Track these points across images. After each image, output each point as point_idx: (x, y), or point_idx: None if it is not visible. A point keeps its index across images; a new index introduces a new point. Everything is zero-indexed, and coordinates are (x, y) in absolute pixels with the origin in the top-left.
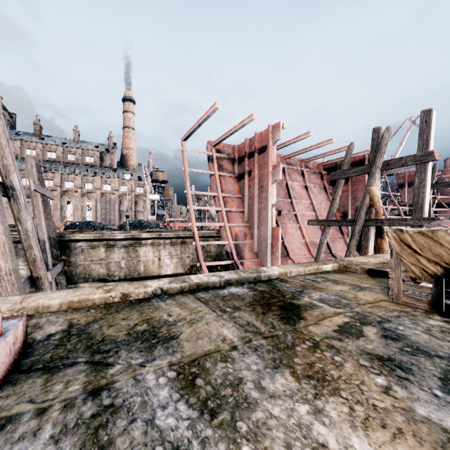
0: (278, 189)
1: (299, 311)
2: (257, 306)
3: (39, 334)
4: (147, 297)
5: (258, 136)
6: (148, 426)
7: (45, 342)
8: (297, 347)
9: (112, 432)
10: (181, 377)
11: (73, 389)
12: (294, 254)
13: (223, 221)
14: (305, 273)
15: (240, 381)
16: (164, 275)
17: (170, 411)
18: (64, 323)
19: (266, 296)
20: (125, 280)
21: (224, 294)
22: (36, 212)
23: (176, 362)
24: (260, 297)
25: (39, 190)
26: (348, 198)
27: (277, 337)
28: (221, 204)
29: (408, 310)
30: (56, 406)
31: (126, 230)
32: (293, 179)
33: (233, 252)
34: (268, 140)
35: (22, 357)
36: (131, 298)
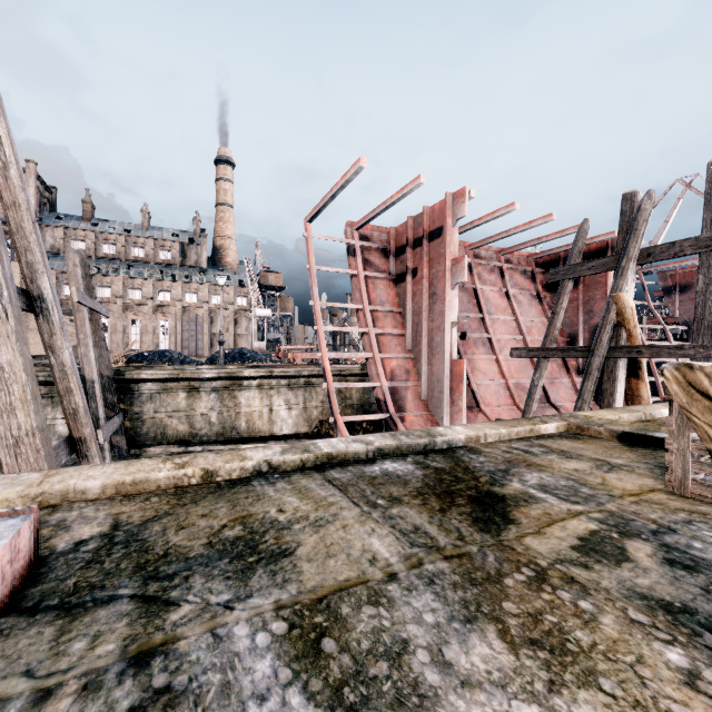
0: (461, 298)
1: (506, 508)
2: (431, 496)
3: (63, 540)
4: (245, 477)
5: (428, 212)
6: None
7: (70, 556)
8: (506, 579)
9: None
10: (295, 635)
11: (104, 650)
12: (487, 404)
13: (371, 349)
14: (510, 438)
15: (403, 647)
16: (277, 435)
17: (273, 708)
18: (105, 521)
19: (445, 478)
20: (217, 442)
21: (374, 473)
22: (80, 337)
23: (289, 602)
24: (435, 479)
25: (86, 303)
26: (578, 312)
27: (469, 558)
28: (368, 322)
29: (706, 510)
30: (70, 685)
31: (219, 364)
32: (486, 282)
33: (388, 399)
34: (444, 219)
35: (28, 583)
36: (218, 478)
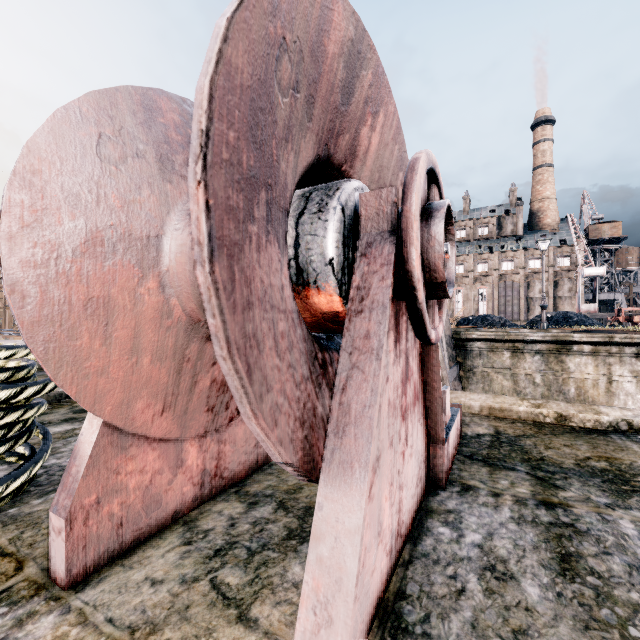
0: None
1: None
2: None
3: (468, 430)
4: (599, 429)
5: None
6: (631, 569)
7: (476, 439)
8: None
9: (579, 548)
10: None
11: (520, 490)
12: None
13: None
14: None
15: None
16: None
17: None
18: (489, 428)
19: None
20: None
21: None
22: None
23: None
24: None
25: None
26: None
27: None
28: None
29: None
30: (507, 496)
31: (540, 328)
32: None
33: None
34: None
35: (461, 445)
36: (571, 423)
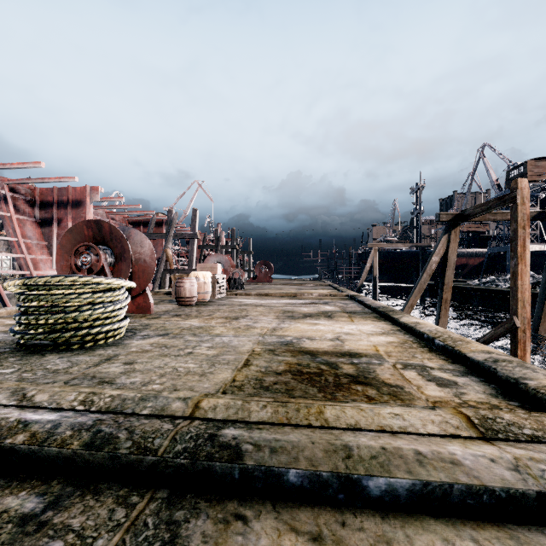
0: None
1: None
2: None
3: None
4: None
5: (72, 190)
6: None
7: None
8: None
9: None
10: None
11: None
12: None
13: (28, 269)
14: None
15: None
16: None
17: None
18: None
19: None
20: None
21: None
22: None
23: None
24: None
25: None
26: None
27: None
28: (24, 251)
29: None
30: None
31: None
32: None
33: None
34: (85, 199)
35: None
36: None
